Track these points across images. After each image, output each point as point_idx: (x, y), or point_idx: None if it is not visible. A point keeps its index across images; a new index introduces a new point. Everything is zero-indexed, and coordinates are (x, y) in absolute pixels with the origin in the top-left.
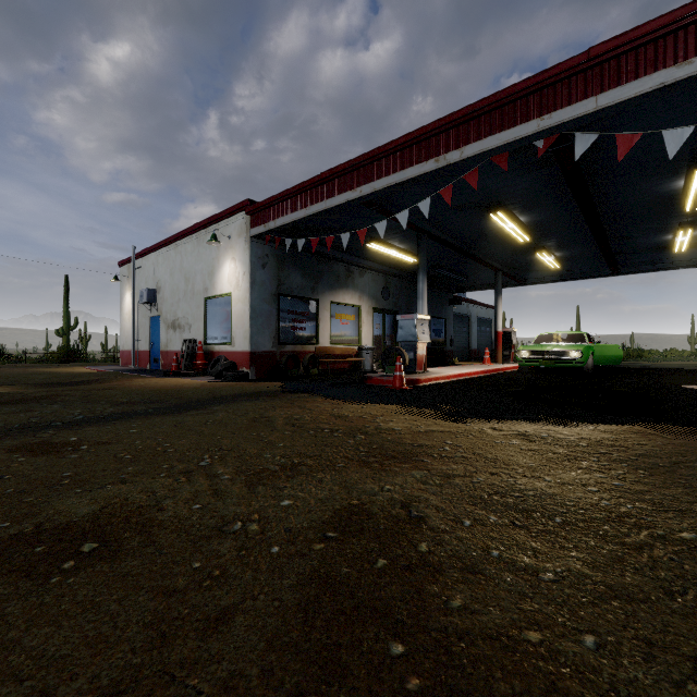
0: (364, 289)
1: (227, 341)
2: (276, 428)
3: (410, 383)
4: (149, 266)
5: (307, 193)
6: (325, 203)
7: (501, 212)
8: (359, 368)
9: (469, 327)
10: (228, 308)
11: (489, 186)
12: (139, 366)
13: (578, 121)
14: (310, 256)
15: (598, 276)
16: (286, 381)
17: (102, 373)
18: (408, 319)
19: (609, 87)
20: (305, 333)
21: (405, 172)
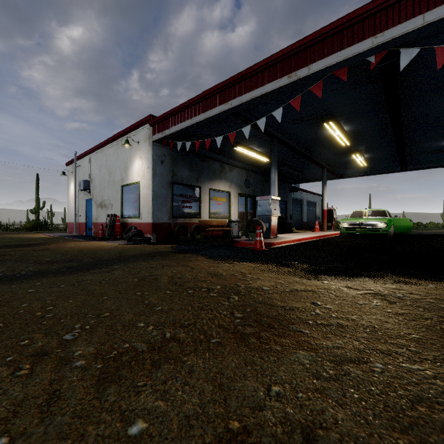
0: (232, 180)
1: (136, 215)
2: (159, 287)
3: (266, 246)
4: (85, 164)
5: (192, 108)
6: (205, 114)
7: (332, 122)
8: (229, 234)
9: (302, 207)
10: (137, 192)
11: (325, 101)
12: (79, 233)
13: (406, 37)
14: (195, 156)
15: (391, 171)
16: (178, 244)
17: (51, 237)
18: (265, 199)
19: (434, 6)
20: (191, 210)
21: (265, 87)
